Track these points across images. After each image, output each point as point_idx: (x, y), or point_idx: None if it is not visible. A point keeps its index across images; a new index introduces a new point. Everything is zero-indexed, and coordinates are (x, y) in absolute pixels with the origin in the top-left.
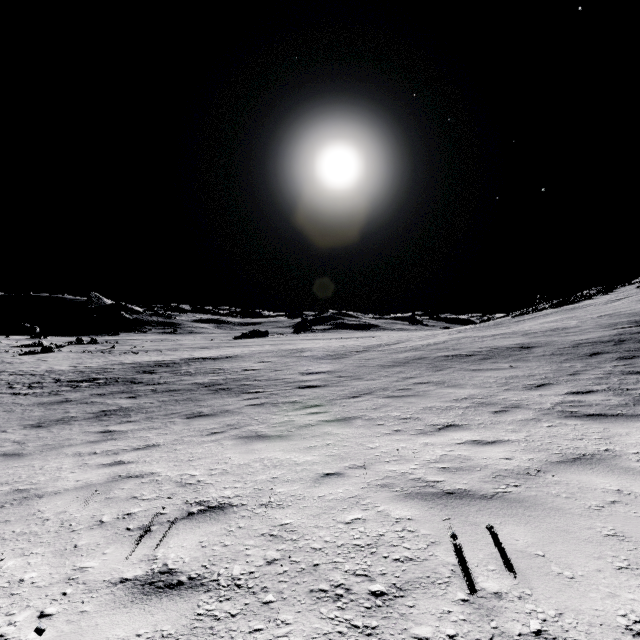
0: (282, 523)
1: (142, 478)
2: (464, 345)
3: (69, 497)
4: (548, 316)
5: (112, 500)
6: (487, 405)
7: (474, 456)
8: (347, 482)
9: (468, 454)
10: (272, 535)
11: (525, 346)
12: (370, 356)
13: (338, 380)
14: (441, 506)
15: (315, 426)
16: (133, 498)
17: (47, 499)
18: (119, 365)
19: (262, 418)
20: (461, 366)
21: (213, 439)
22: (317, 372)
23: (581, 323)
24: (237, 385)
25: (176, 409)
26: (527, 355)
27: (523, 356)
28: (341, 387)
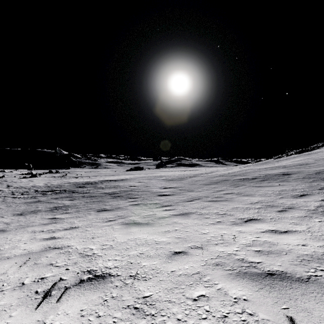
0: (144, 295)
1: (61, 249)
2: (249, 173)
3: (14, 261)
4: (295, 158)
5: (37, 265)
6: (272, 207)
7: (277, 242)
8: (191, 260)
9: (272, 240)
10: (135, 308)
11: (286, 173)
12: (197, 179)
13: (180, 191)
14: (268, 287)
15: (168, 218)
16: (50, 265)
17: (1, 262)
18: (68, 183)
19: (138, 212)
20: (250, 184)
21: (108, 224)
22: (168, 187)
23: (317, 161)
24: (126, 194)
25: (92, 206)
26: (288, 178)
27: (286, 179)
28: (182, 195)
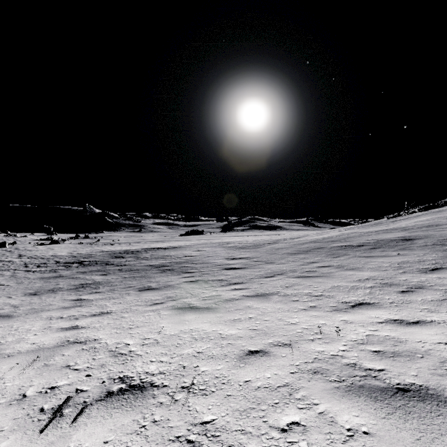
0: (203, 420)
1: (84, 344)
2: (353, 238)
3: (16, 361)
4: (419, 217)
5: (48, 368)
6: (391, 285)
7: (405, 338)
8: (274, 363)
9: (397, 335)
10: (189, 441)
11: (407, 238)
12: (279, 246)
13: (255, 264)
14: (402, 412)
15: (238, 300)
16: (66, 367)
17: None
18: (100, 252)
19: (195, 292)
20: (355, 254)
21: (154, 309)
22: (239, 258)
23: None
24: (179, 267)
25: (132, 284)
26: (411, 245)
27: (407, 246)
28: (258, 269)
